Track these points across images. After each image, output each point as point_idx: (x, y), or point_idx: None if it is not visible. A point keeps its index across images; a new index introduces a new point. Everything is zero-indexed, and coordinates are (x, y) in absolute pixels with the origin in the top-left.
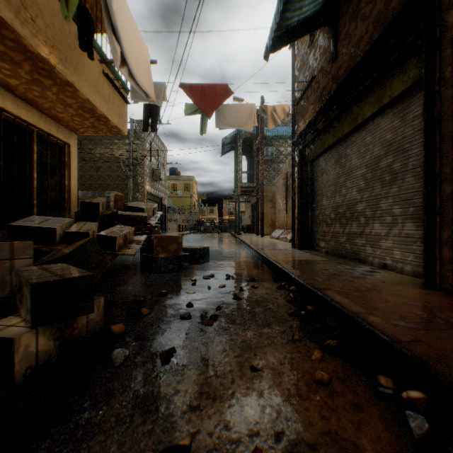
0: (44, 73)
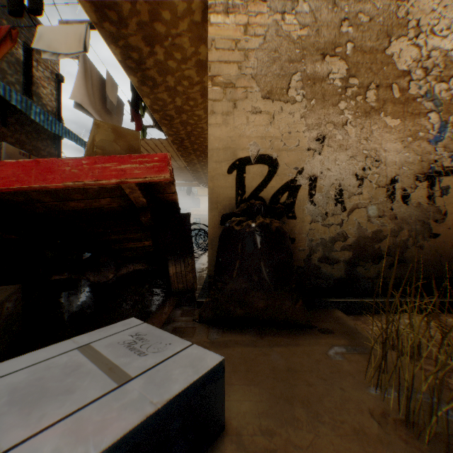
0: (168, 118)
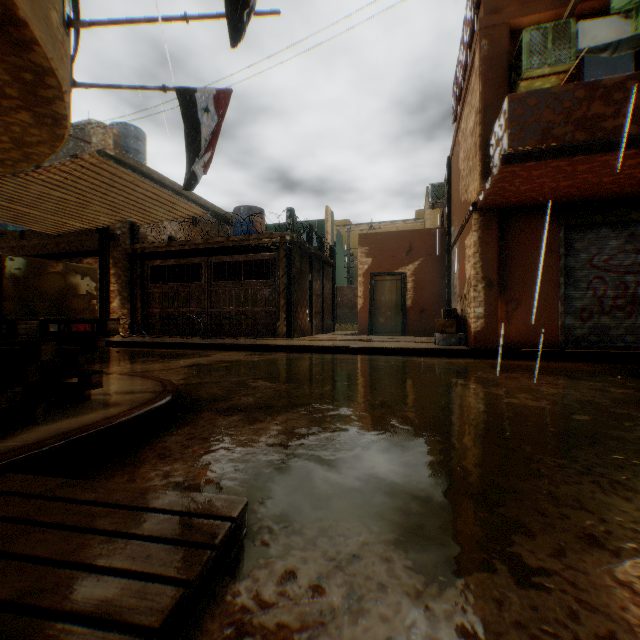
0: None
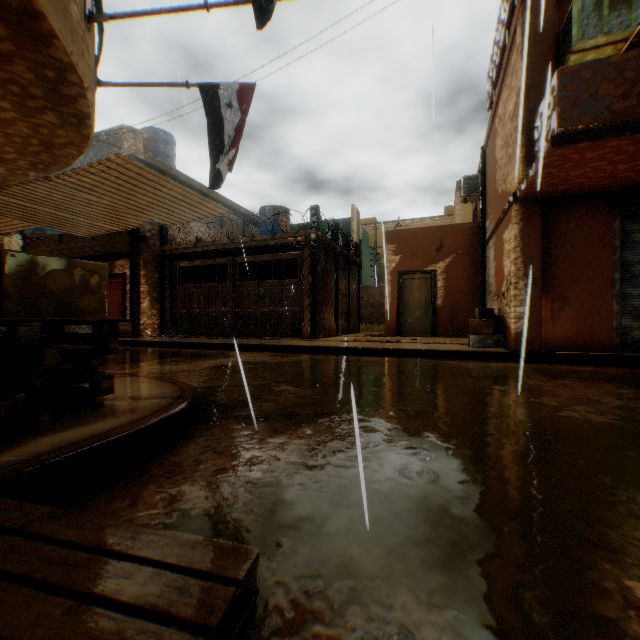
0: None
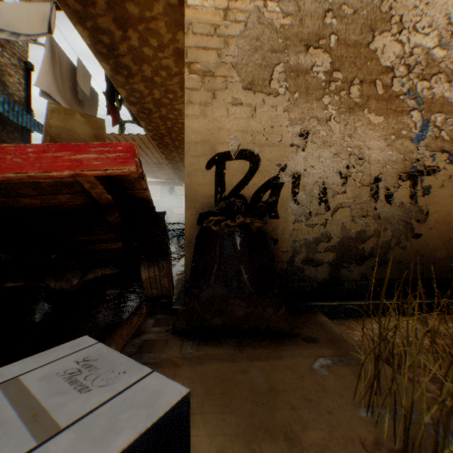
0: (147, 111)
